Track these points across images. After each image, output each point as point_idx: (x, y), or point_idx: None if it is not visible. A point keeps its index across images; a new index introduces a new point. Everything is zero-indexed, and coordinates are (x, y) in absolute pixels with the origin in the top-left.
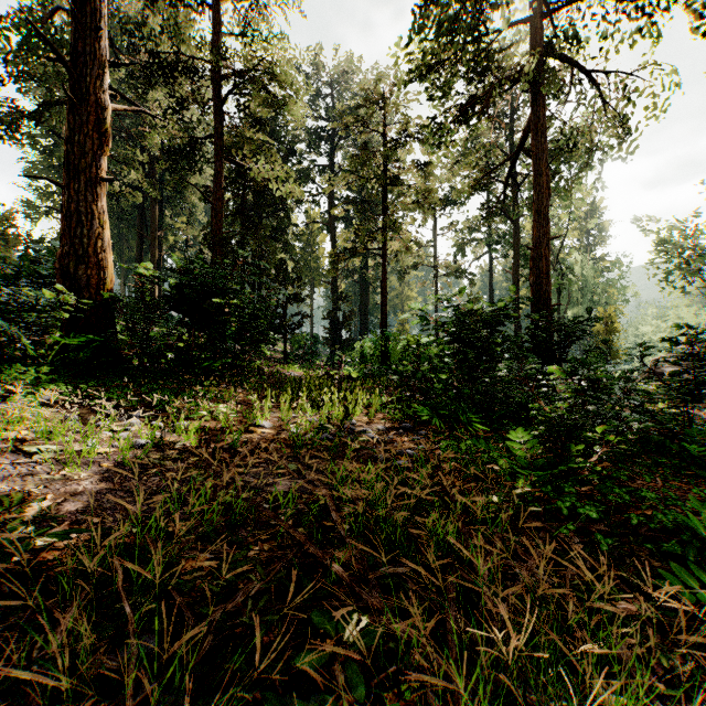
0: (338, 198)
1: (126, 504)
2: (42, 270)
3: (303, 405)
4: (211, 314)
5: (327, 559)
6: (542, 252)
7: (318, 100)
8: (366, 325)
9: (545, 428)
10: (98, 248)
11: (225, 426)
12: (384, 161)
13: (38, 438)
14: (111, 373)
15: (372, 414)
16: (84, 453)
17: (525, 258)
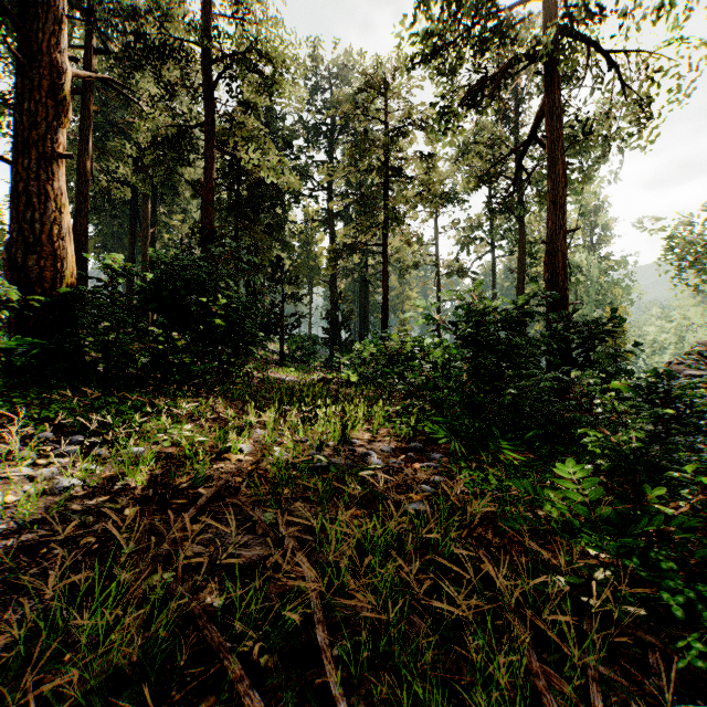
0: (337, 194)
1: None
2: None
3: (294, 419)
4: (189, 313)
5: None
6: (558, 245)
7: (316, 94)
8: (366, 326)
9: (611, 464)
10: (55, 236)
11: (190, 453)
12: (385, 152)
13: None
14: (66, 382)
15: (374, 429)
16: None
17: (531, 256)
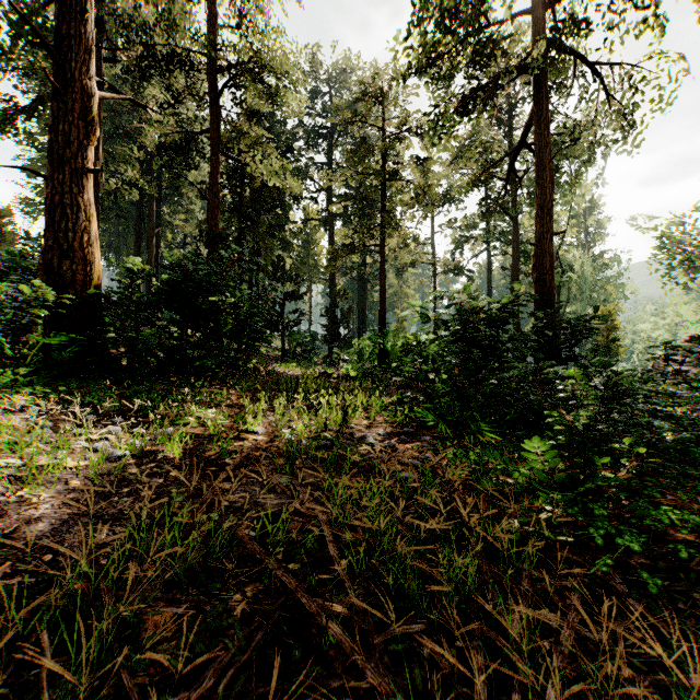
0: (336, 195)
1: (69, 552)
2: (33, 267)
3: (300, 408)
4: (203, 312)
5: (322, 620)
6: (545, 247)
7: (316, 97)
8: (364, 323)
9: (566, 438)
10: (84, 243)
11: (214, 433)
12: (383, 156)
13: (1, 450)
14: (97, 374)
15: (372, 417)
16: (46, 471)
17: (524, 255)
